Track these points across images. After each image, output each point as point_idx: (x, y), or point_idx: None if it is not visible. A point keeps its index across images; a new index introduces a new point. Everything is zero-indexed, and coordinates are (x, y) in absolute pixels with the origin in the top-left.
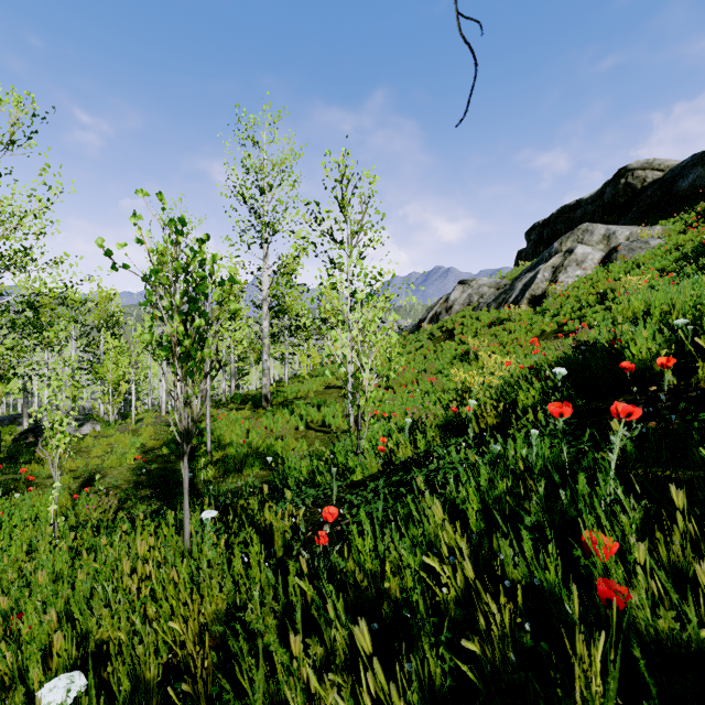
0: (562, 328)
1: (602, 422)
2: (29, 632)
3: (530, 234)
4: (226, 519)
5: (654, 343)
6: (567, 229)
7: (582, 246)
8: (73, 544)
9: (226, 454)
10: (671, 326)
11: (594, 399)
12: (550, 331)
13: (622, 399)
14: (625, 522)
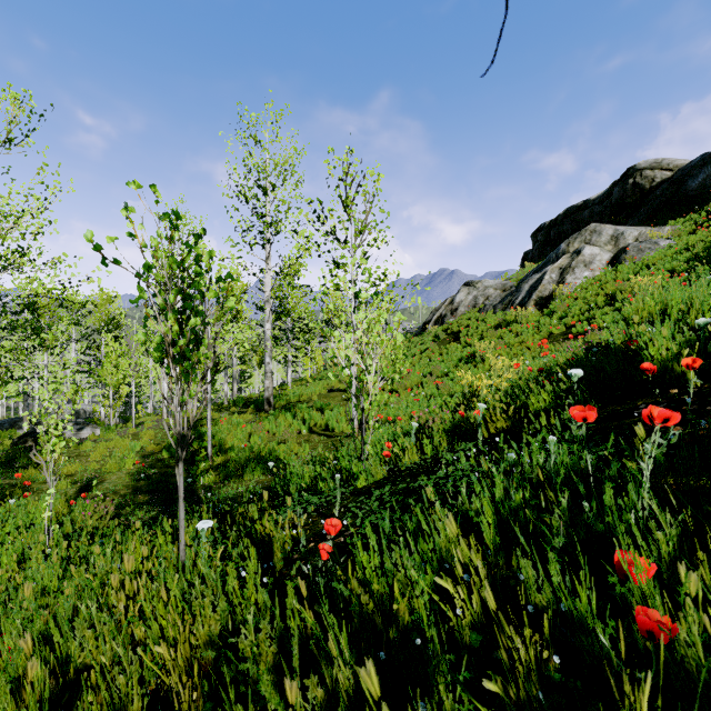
0: (570, 330)
1: (621, 427)
2: (3, 657)
3: (536, 235)
4: (224, 528)
5: (674, 343)
6: (574, 230)
7: (589, 246)
8: (65, 554)
9: (227, 458)
10: (689, 326)
11: (610, 402)
12: (558, 333)
13: (642, 402)
14: (661, 540)
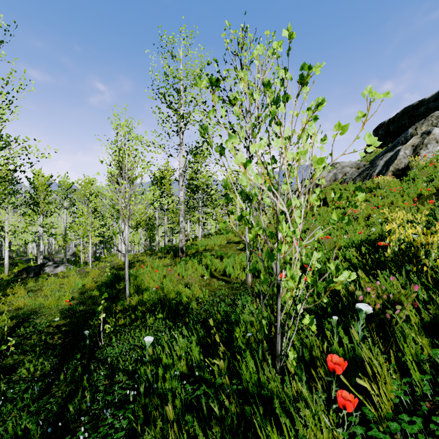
0: None
1: None
2: None
3: (377, 130)
4: None
5: None
6: (411, 123)
7: (438, 127)
8: None
9: (142, 298)
10: None
11: None
12: (427, 194)
13: None
14: None
